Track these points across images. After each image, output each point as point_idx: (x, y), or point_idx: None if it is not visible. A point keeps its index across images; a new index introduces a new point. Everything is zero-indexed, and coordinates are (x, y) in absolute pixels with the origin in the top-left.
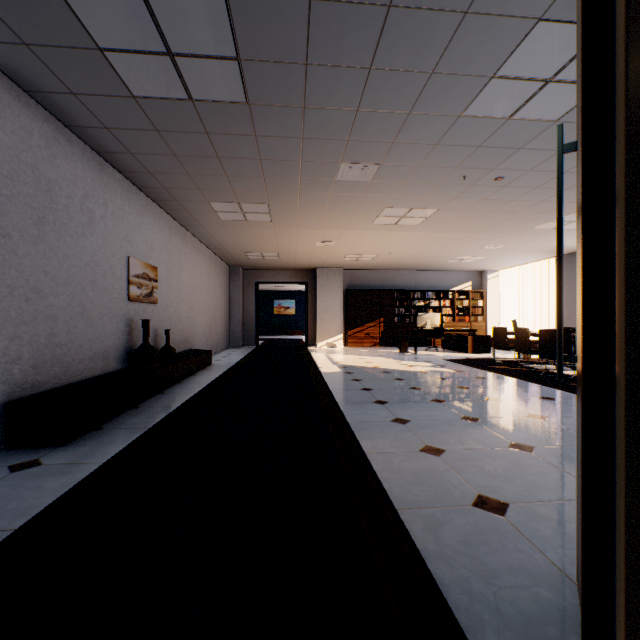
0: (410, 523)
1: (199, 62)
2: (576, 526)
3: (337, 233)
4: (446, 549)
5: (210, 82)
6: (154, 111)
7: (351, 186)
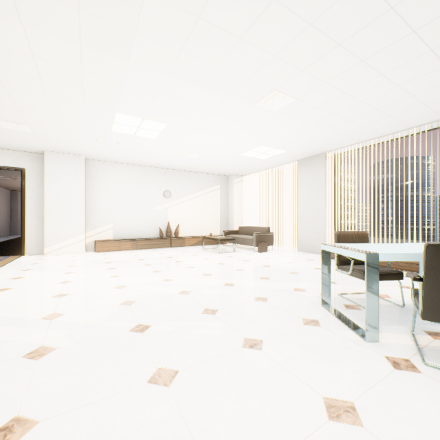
0: None
1: None
2: None
3: None
4: None
5: None
6: None
7: None
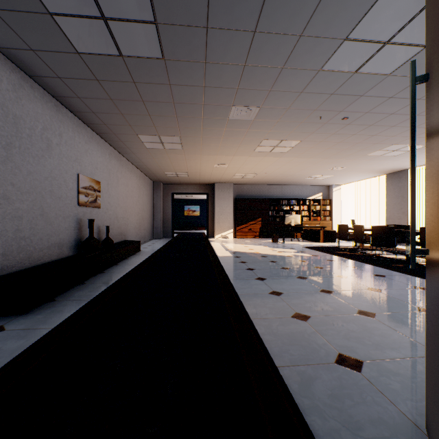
0: (288, 379)
1: (126, 25)
2: (426, 388)
3: (229, 158)
4: (318, 402)
5: (135, 41)
6: (94, 64)
7: (239, 123)
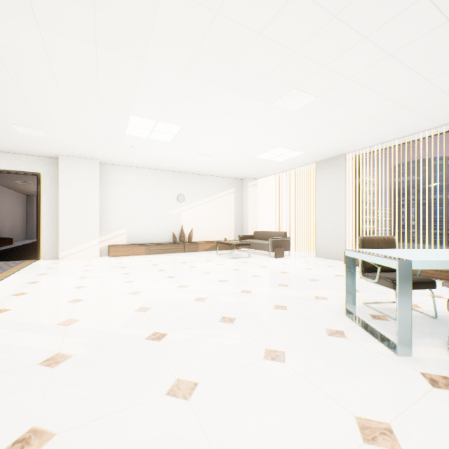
0: None
1: None
2: None
3: None
4: None
5: None
6: None
7: None
